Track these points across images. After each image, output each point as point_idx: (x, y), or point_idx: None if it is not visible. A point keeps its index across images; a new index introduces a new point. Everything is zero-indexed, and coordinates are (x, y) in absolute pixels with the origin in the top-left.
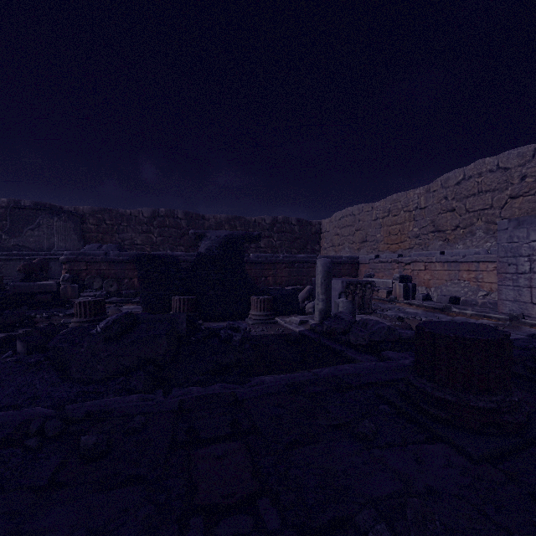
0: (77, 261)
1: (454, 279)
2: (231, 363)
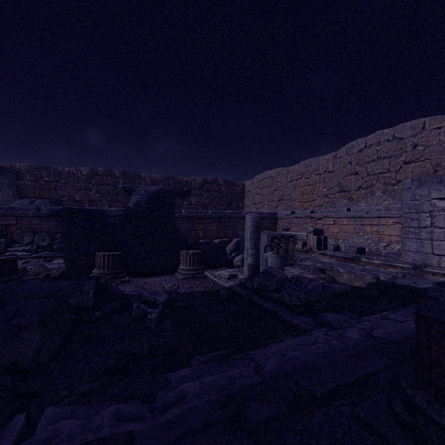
0: (6, 216)
1: (359, 232)
2: (143, 353)
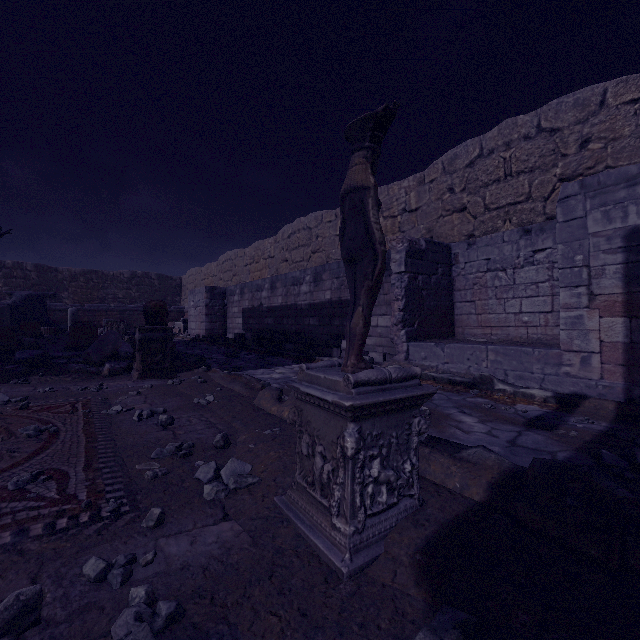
0: None
1: None
2: None
